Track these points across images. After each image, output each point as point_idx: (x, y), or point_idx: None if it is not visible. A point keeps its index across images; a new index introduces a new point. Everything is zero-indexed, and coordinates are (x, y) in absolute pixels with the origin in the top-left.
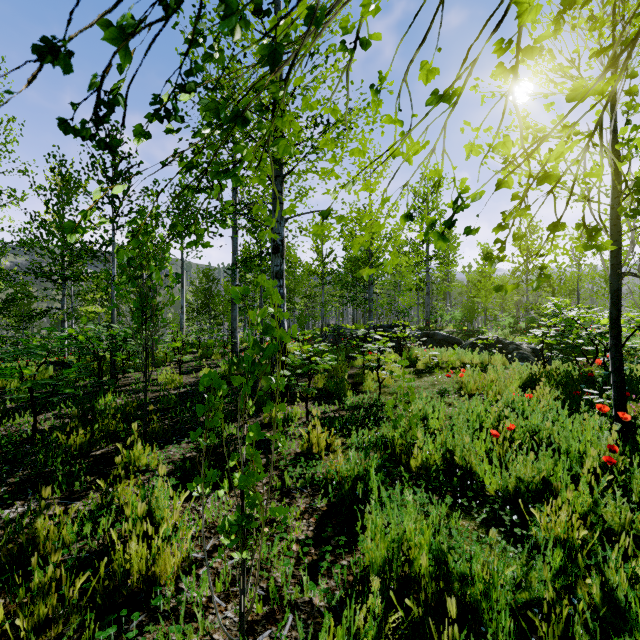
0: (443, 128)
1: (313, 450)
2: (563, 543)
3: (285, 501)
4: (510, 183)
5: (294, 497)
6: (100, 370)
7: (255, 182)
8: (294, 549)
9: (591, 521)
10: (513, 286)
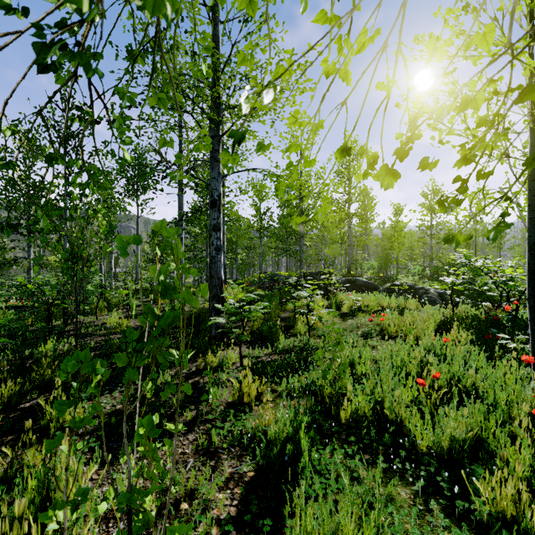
0: (402, 7)
1: (244, 399)
2: (510, 519)
3: (210, 464)
4: (479, 102)
5: (220, 459)
6: (49, 316)
7: (152, 102)
8: (213, 534)
9: (534, 488)
10: (466, 237)
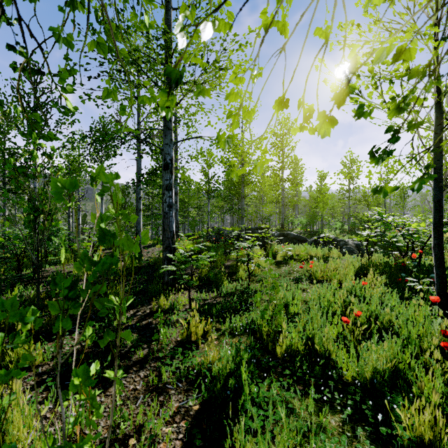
0: None
1: (192, 338)
2: (427, 442)
3: (159, 399)
4: (413, 52)
5: (168, 394)
6: (18, 266)
7: (91, 47)
8: None
9: (446, 413)
10: (393, 187)
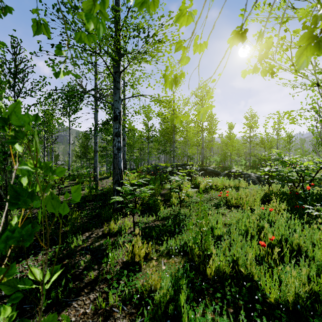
0: None
1: (135, 259)
2: None
3: None
4: None
5: (114, 318)
6: (0, 195)
7: None
8: None
9: None
10: None
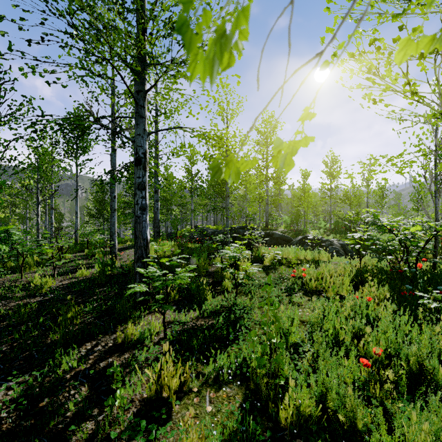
0: None
1: (163, 393)
2: None
3: None
4: None
5: None
6: None
7: None
8: None
9: None
10: None
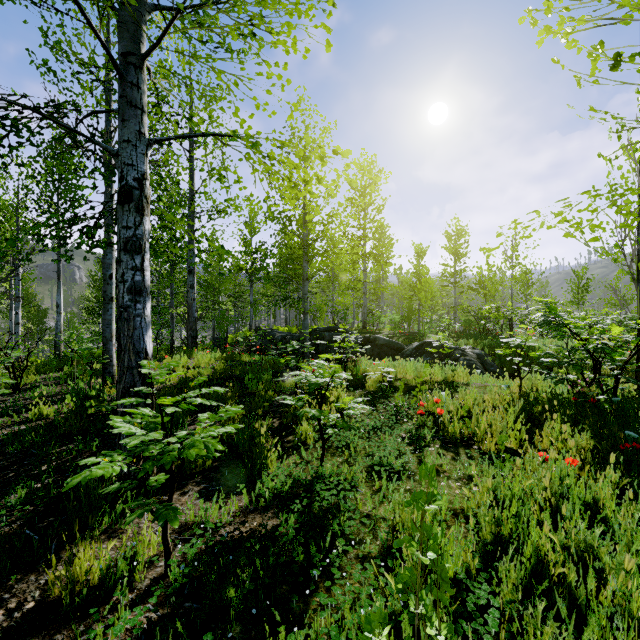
0: None
1: None
2: None
3: None
4: None
5: None
6: None
7: None
8: None
9: None
10: None
